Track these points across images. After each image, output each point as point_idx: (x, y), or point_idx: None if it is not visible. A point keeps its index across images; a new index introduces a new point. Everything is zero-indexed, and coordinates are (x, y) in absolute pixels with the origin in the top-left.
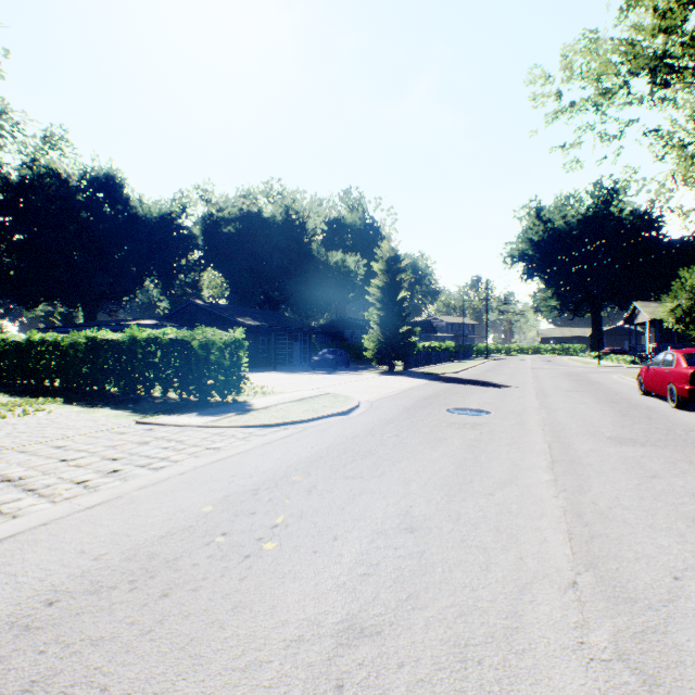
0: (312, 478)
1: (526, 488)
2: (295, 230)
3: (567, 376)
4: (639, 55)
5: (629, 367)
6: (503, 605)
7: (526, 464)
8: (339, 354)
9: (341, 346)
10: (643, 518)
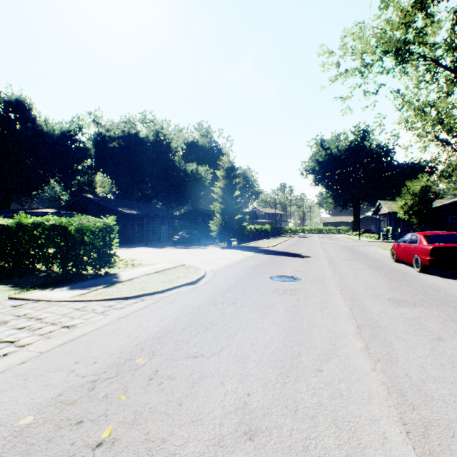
0: (155, 360)
1: (346, 359)
2: (163, 147)
3: (343, 248)
4: (388, 41)
5: (377, 241)
6: None
7: (339, 330)
8: (193, 234)
9: (195, 228)
10: (456, 394)
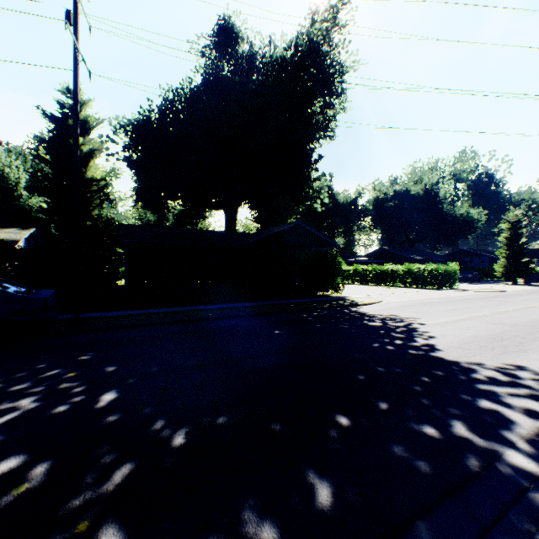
0: (506, 296)
1: None
2: (431, 198)
3: None
4: None
5: None
6: None
7: None
8: (474, 274)
9: (464, 269)
10: None
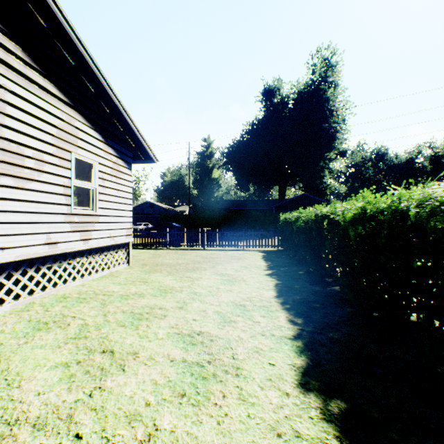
0: None
1: None
2: None
3: None
4: None
5: None
6: None
7: None
8: None
9: None
10: None
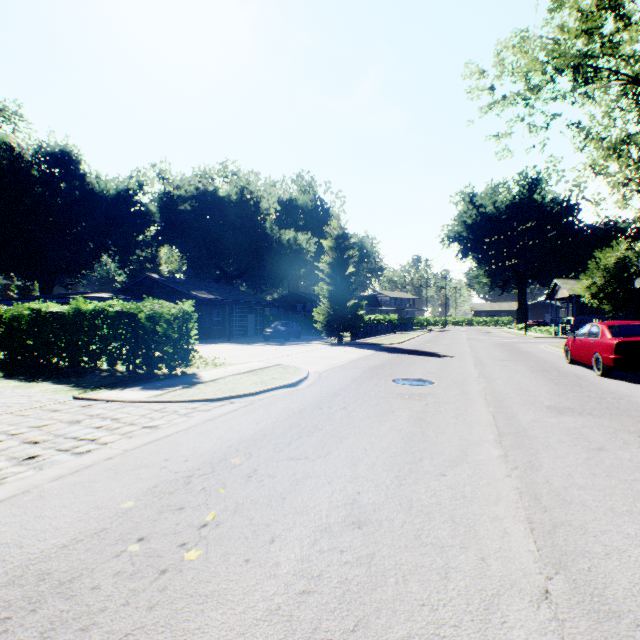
0: (253, 460)
1: (477, 466)
2: (250, 209)
3: (499, 346)
4: (563, 54)
5: (551, 337)
6: (470, 632)
7: (474, 438)
8: (291, 326)
9: (293, 319)
10: (601, 500)
